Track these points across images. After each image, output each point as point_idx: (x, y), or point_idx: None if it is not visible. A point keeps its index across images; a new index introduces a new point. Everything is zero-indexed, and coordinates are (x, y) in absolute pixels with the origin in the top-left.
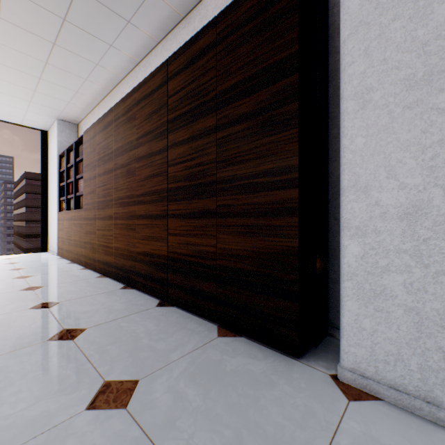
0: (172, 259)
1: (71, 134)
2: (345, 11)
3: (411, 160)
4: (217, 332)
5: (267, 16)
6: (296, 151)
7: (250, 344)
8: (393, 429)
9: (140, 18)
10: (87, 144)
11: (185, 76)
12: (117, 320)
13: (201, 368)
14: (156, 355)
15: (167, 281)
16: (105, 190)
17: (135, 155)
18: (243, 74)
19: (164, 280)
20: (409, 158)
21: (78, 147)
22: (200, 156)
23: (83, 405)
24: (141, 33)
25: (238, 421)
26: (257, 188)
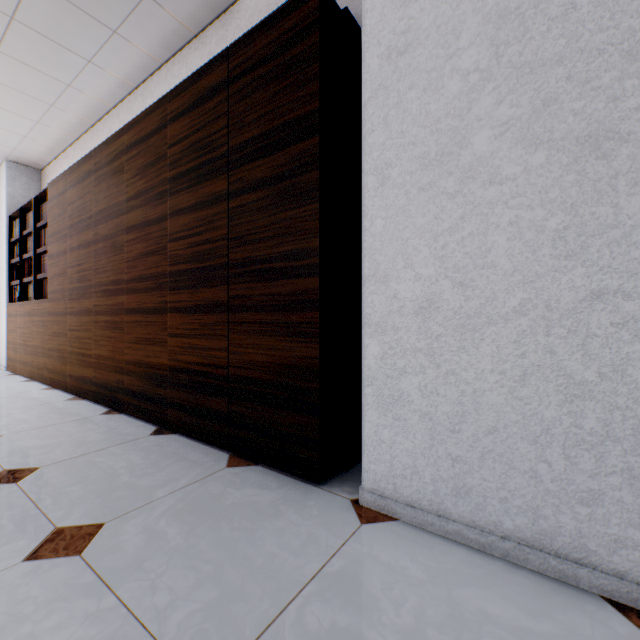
0: (173, 369)
1: (31, 184)
2: (366, 69)
3: (425, 248)
4: (227, 462)
5: (286, 59)
6: (317, 231)
7: (266, 473)
8: (397, 546)
9: (131, 29)
10: (53, 202)
11: (191, 120)
12: (88, 454)
13: (193, 504)
14: (135, 494)
15: (167, 399)
16: (80, 271)
17: (123, 223)
18: (260, 128)
19: (163, 399)
20: (423, 246)
21: (40, 206)
22: (209, 230)
23: (20, 556)
24: (135, 49)
25: (224, 555)
26: (275, 275)
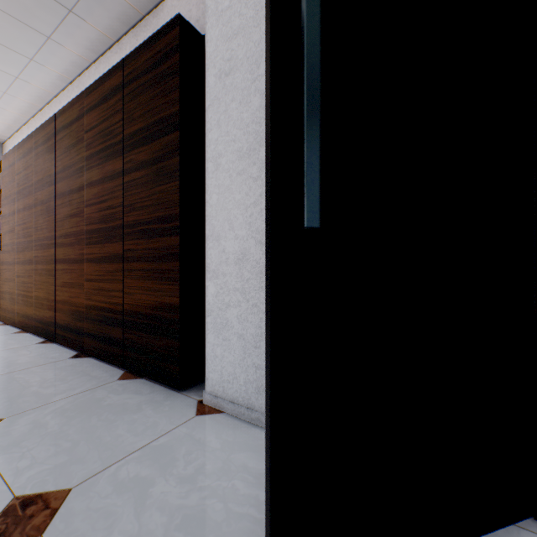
0: (88, 307)
1: None
2: (207, 84)
3: (241, 216)
4: (119, 377)
5: (159, 72)
6: (178, 202)
7: (146, 384)
8: (212, 429)
9: (62, 36)
10: (6, 172)
11: (99, 113)
12: (13, 372)
13: (78, 405)
14: (37, 399)
15: (84, 330)
16: (25, 229)
17: (55, 191)
18: (143, 122)
19: (81, 330)
20: (240, 214)
21: None
22: (111, 199)
23: None
24: (68, 51)
25: (83, 437)
26: (153, 234)
